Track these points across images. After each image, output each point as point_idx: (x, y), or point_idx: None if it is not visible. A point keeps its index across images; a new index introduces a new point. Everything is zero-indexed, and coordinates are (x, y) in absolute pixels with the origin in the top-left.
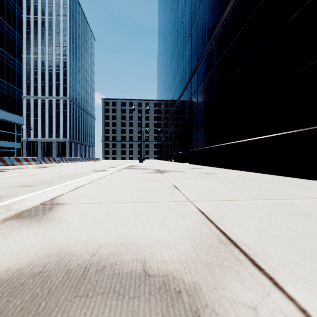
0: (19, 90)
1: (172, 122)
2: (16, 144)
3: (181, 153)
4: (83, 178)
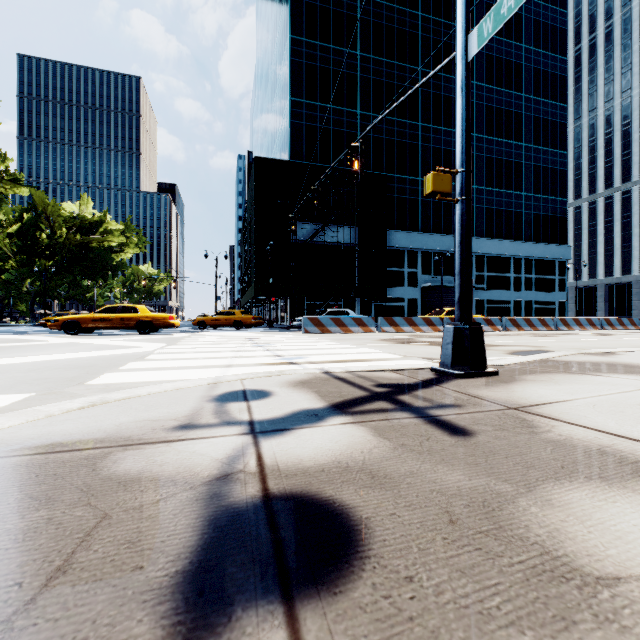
0: (562, 200)
1: None
2: (557, 295)
3: None
4: None
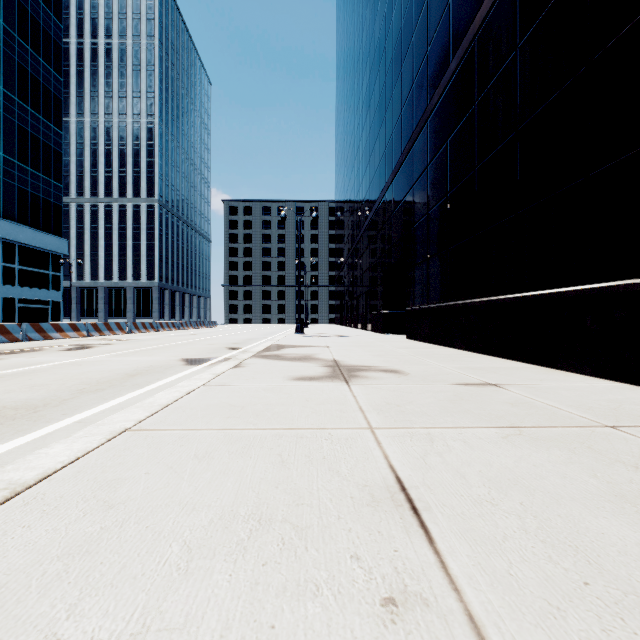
0: (58, 185)
1: (367, 245)
2: (52, 294)
3: (387, 314)
4: (136, 392)
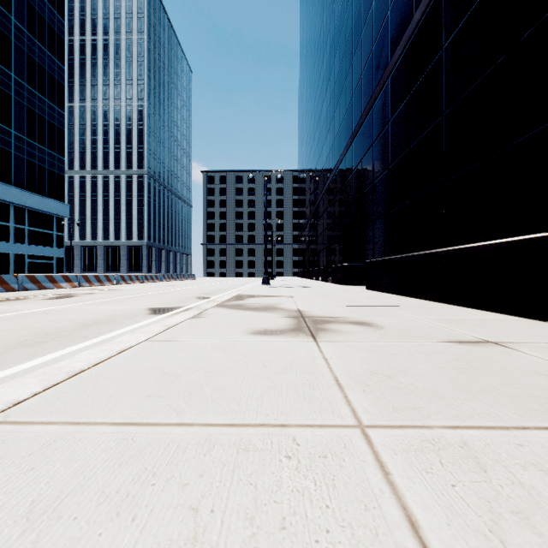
0: (61, 158)
1: (328, 205)
2: (56, 251)
3: (346, 267)
4: (76, 346)
